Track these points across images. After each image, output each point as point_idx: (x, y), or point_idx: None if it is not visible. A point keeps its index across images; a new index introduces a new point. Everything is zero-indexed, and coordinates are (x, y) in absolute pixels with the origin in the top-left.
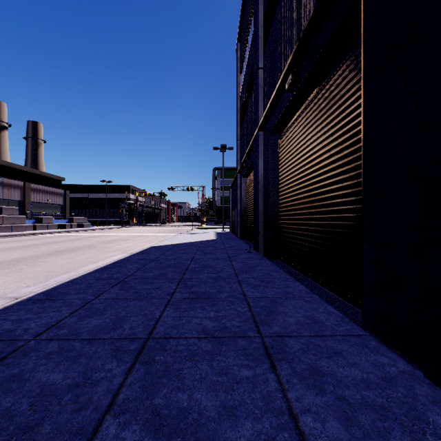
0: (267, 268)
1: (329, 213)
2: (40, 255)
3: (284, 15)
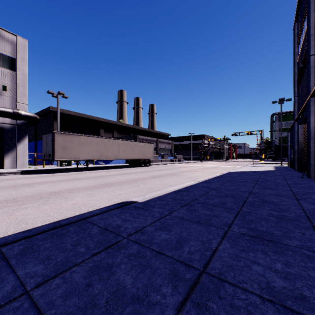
0: (311, 184)
1: None
2: (179, 172)
3: None
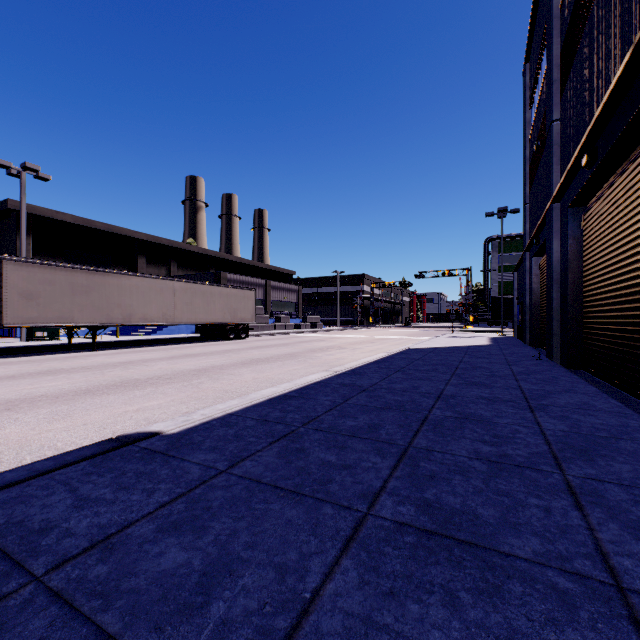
0: (556, 373)
1: (633, 310)
2: (306, 352)
3: (582, 72)
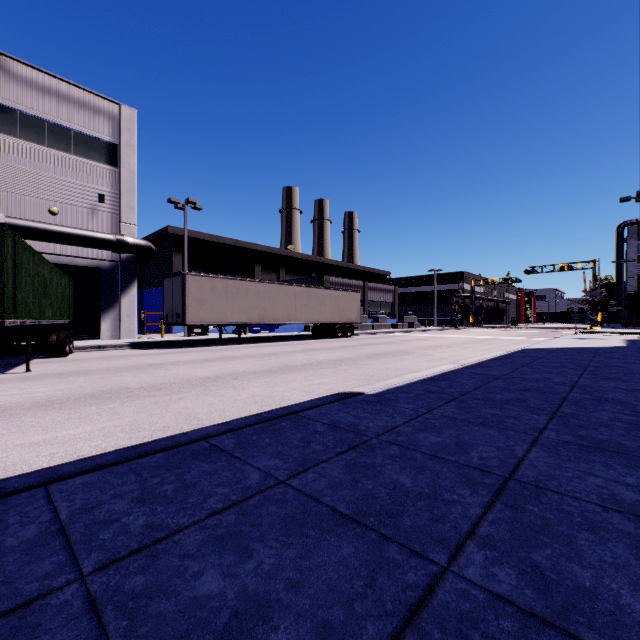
0: None
1: None
2: (417, 349)
3: None
